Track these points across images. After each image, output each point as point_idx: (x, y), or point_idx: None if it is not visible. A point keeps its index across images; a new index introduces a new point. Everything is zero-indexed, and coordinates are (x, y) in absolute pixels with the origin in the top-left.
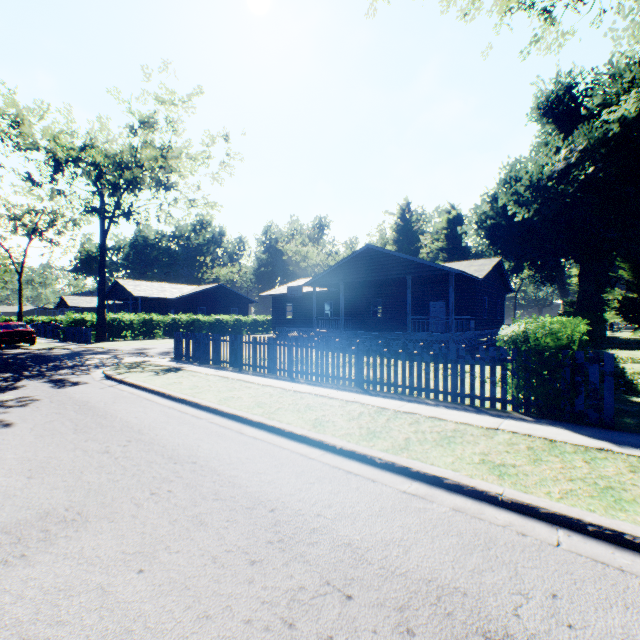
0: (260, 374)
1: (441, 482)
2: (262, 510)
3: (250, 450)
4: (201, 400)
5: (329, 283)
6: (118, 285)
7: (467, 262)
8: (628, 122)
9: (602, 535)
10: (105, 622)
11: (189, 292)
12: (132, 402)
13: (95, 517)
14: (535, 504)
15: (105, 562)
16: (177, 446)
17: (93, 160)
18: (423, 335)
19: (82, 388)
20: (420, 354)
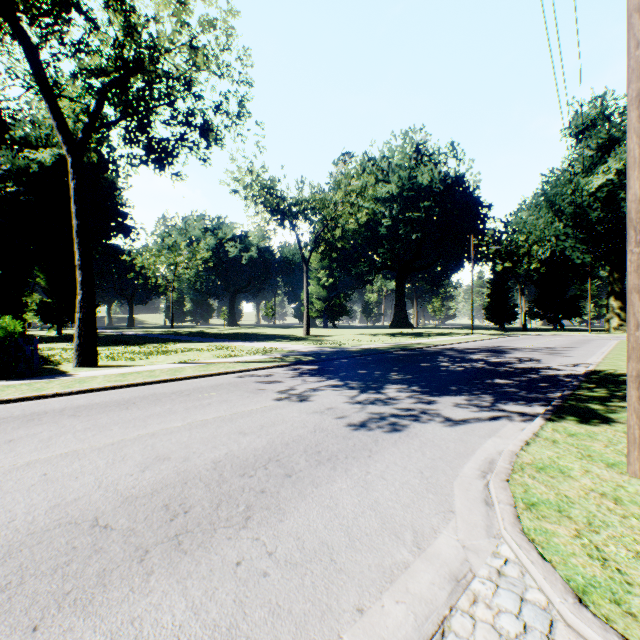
0: None
1: None
2: None
3: None
4: None
5: None
6: None
7: None
8: (46, 168)
9: (38, 398)
10: None
11: None
12: None
13: None
14: (11, 398)
15: None
16: None
17: None
18: None
19: None
20: None
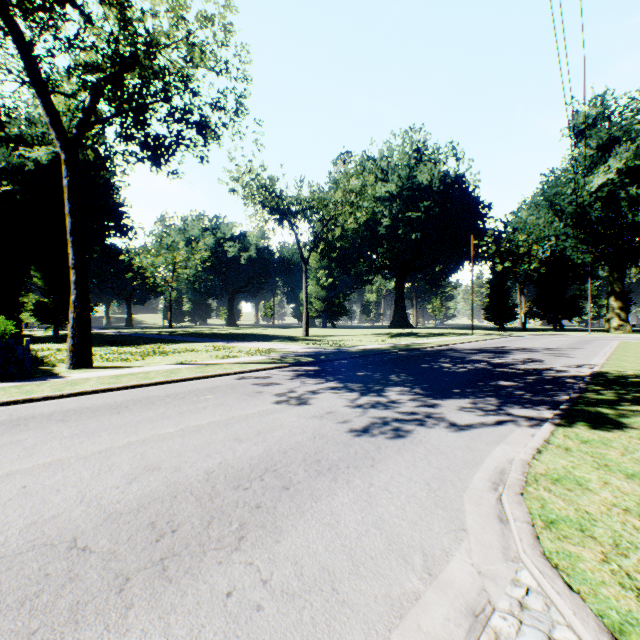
0: None
1: None
2: None
3: None
4: None
5: None
6: None
7: None
8: (42, 166)
9: (27, 401)
10: None
11: None
12: None
13: None
14: None
15: None
16: None
17: None
18: None
19: None
20: None
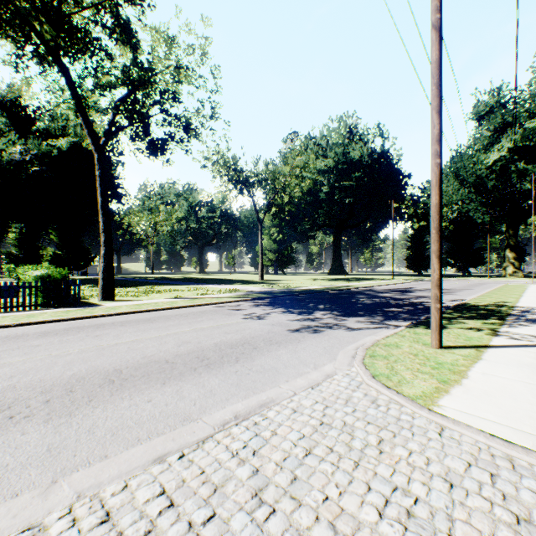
0: None
1: (46, 322)
2: None
3: None
4: None
5: None
6: None
7: None
8: (63, 152)
9: (93, 317)
10: (2, 348)
11: None
12: None
13: None
14: (77, 317)
15: None
16: None
17: None
18: None
19: None
20: None
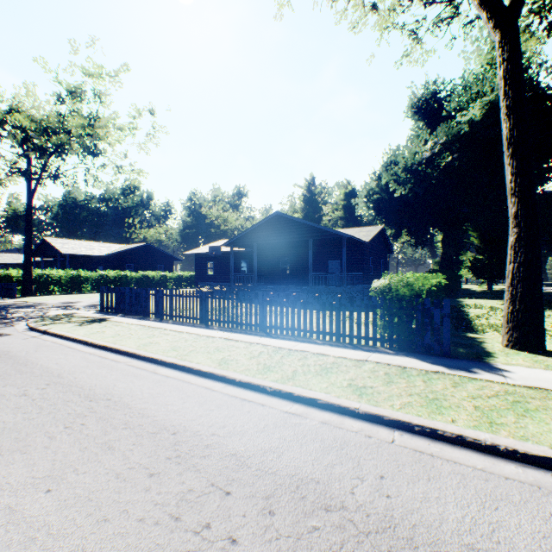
0: (179, 323)
1: (316, 402)
2: (165, 434)
3: (161, 386)
4: (121, 346)
5: (244, 244)
6: (46, 243)
7: (358, 228)
8: (475, 124)
9: (424, 432)
10: (10, 534)
11: (117, 250)
12: (54, 350)
13: (8, 451)
14: (381, 414)
15: (15, 487)
16: (94, 386)
17: (19, 123)
18: (322, 288)
19: (4, 339)
20: (312, 303)
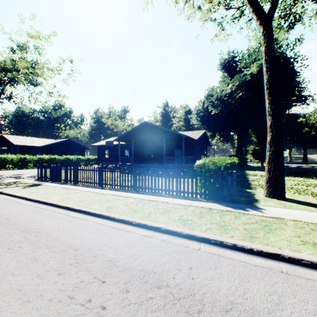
0: (85, 186)
1: (160, 229)
2: (70, 250)
3: (71, 223)
4: (48, 200)
5: (126, 140)
6: (4, 138)
7: (191, 132)
8: (253, 75)
9: (216, 243)
10: None
11: (50, 143)
12: (6, 203)
13: None
14: (194, 234)
15: None
16: (29, 224)
17: None
18: (171, 165)
19: None
20: (162, 173)
